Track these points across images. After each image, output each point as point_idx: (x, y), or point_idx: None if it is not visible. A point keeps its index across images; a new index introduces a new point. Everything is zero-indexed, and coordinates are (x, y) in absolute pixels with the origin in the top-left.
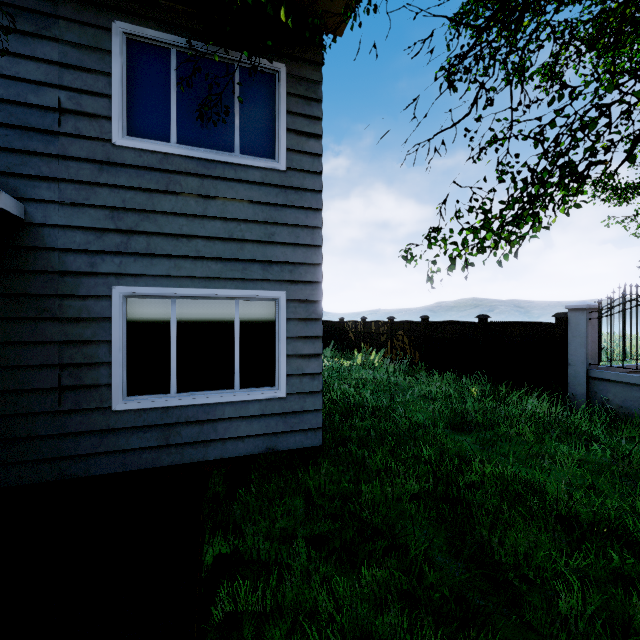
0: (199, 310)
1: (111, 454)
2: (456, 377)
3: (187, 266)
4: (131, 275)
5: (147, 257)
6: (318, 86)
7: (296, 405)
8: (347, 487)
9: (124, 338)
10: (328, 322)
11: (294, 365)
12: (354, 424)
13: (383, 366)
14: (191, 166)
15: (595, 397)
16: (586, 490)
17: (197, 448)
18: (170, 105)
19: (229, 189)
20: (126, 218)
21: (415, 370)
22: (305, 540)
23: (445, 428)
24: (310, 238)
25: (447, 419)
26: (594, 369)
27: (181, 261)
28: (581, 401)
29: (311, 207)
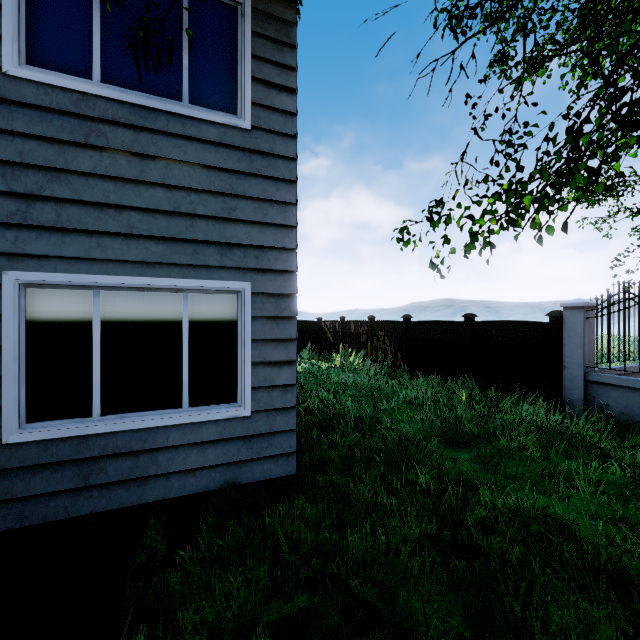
0: (133, 305)
1: (1, 504)
2: (441, 380)
3: (115, 246)
4: (32, 256)
5: (57, 232)
6: (291, 28)
7: (264, 425)
8: (328, 538)
9: (22, 343)
10: (305, 322)
11: (261, 375)
12: (335, 441)
13: (363, 368)
14: (121, 113)
15: (593, 402)
16: (616, 524)
17: (130, 488)
18: (92, 30)
19: (175, 148)
20: (24, 177)
21: (397, 373)
22: (269, 638)
23: (438, 442)
24: (281, 216)
25: (438, 431)
26: (592, 372)
27: (107, 239)
28: (578, 407)
29: (283, 178)
